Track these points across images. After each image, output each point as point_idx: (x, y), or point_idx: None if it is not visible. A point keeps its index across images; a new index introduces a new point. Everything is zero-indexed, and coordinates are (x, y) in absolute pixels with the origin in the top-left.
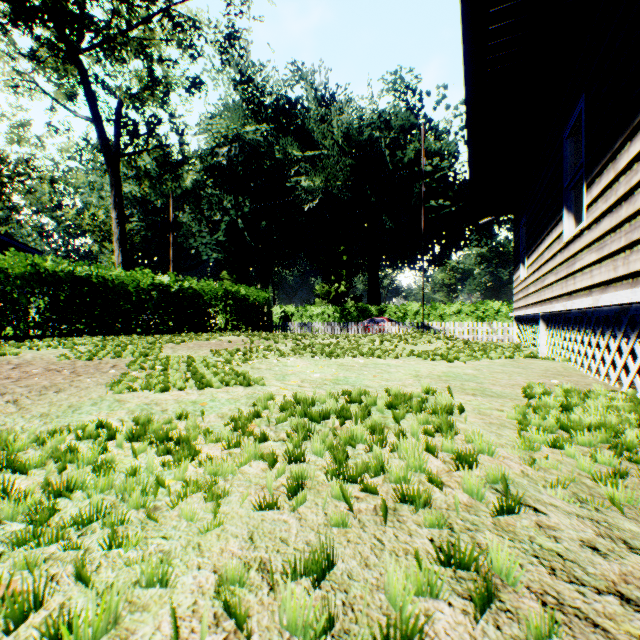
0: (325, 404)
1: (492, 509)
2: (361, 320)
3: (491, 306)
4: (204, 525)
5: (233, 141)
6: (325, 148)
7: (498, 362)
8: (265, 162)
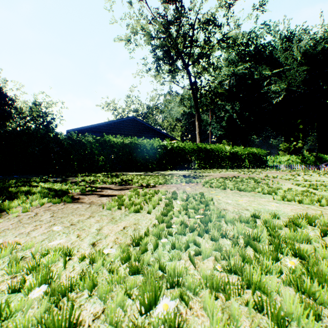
0: None
1: None
2: (317, 164)
3: None
4: None
5: (231, 76)
6: (286, 65)
7: None
8: (248, 82)
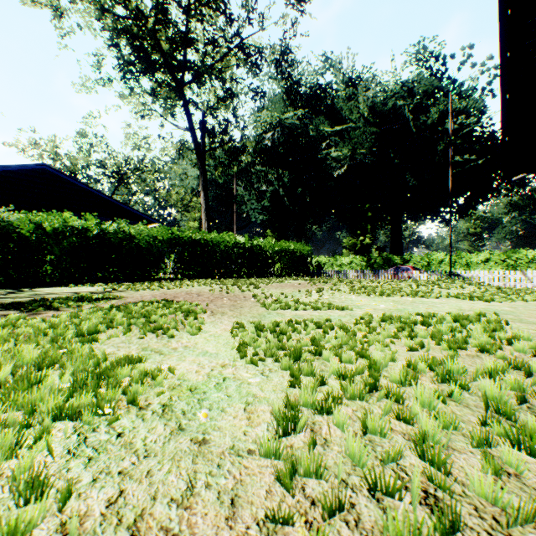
0: (407, 319)
1: (530, 359)
2: (386, 268)
3: (524, 254)
4: (391, 351)
5: (276, 127)
6: (351, 122)
7: (533, 303)
8: (301, 140)
